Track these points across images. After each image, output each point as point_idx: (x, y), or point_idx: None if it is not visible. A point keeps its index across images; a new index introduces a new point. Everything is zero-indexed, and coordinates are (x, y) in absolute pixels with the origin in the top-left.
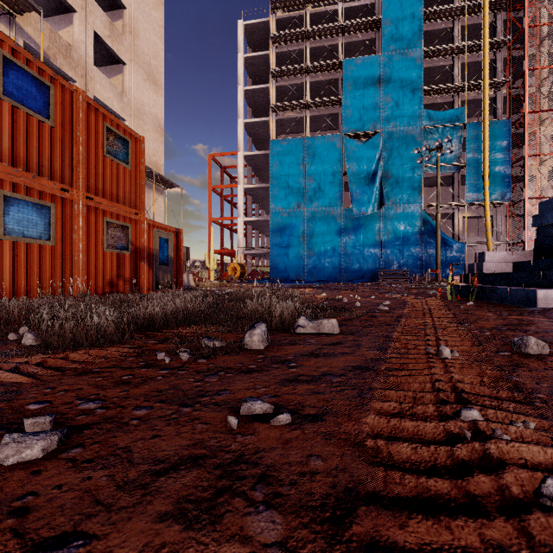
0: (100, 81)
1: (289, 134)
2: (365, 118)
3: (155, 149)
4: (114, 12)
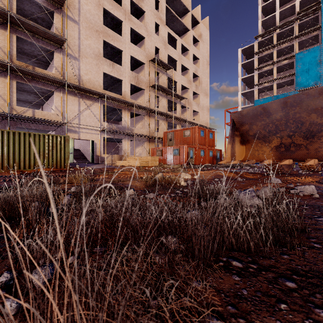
0: (194, 104)
1: (266, 91)
2: (309, 80)
3: (206, 117)
4: (195, 78)
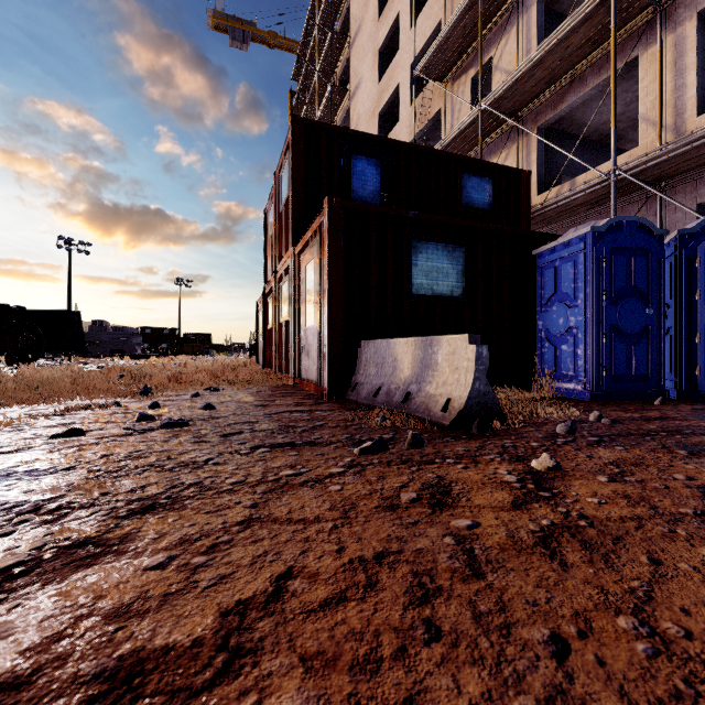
0: None
1: None
2: None
3: None
4: None
